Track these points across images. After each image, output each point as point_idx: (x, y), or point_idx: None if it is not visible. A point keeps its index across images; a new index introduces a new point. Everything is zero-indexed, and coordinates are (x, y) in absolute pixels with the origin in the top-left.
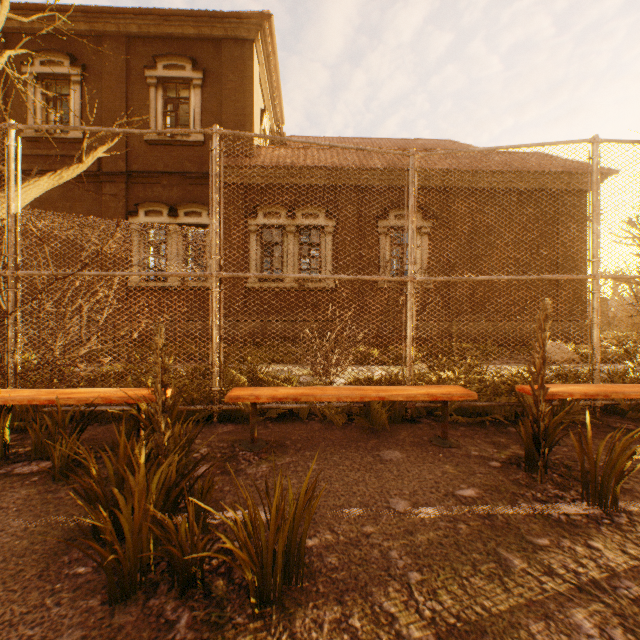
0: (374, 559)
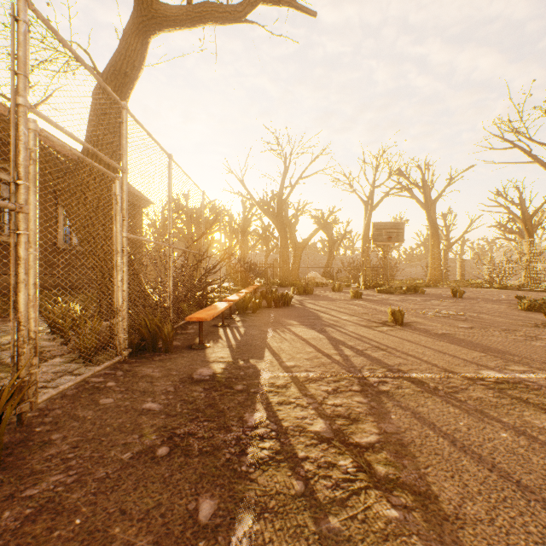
0: None
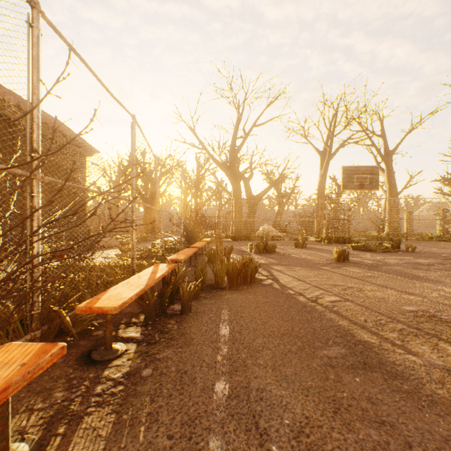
0: None
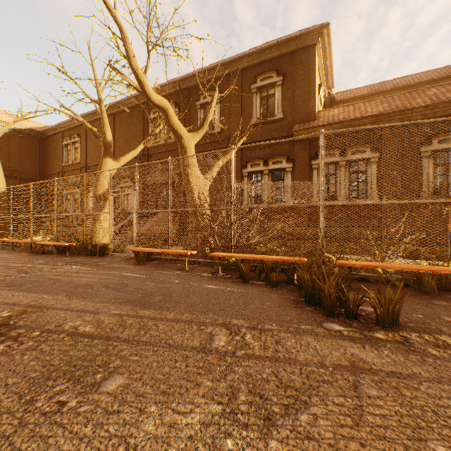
0: (432, 328)
